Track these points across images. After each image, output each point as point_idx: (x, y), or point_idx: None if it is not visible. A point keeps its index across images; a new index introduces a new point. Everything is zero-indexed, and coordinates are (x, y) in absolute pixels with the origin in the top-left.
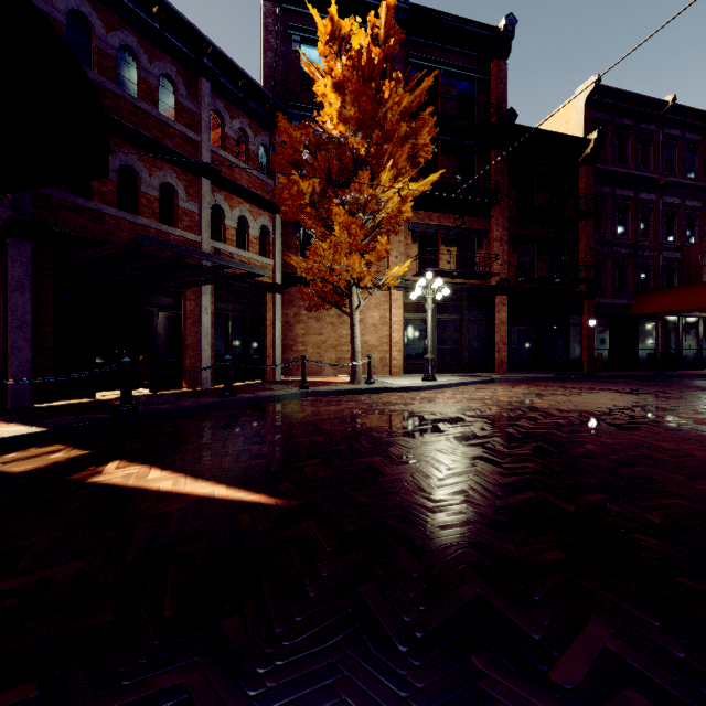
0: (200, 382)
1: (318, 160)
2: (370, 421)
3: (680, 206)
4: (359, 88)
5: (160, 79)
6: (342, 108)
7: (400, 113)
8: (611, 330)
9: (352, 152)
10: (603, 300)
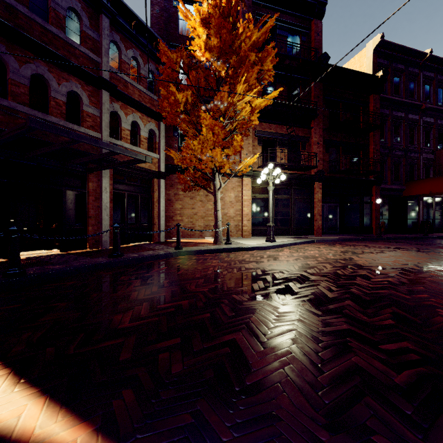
0: (100, 243)
1: (190, 78)
2: (230, 281)
3: (434, 124)
4: (220, 23)
5: (68, 12)
6: (208, 39)
7: (251, 46)
8: (390, 206)
9: (215, 74)
10: (385, 186)
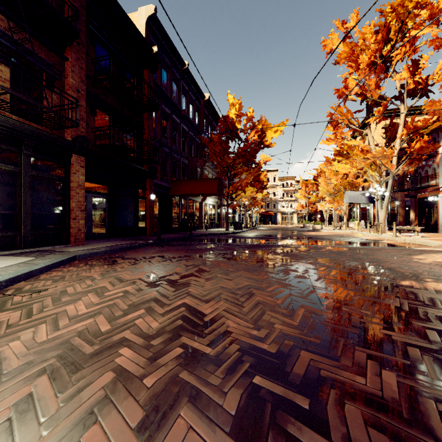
0: None
1: None
2: None
3: (188, 133)
4: None
5: None
6: None
7: None
8: (160, 204)
9: None
10: (157, 181)
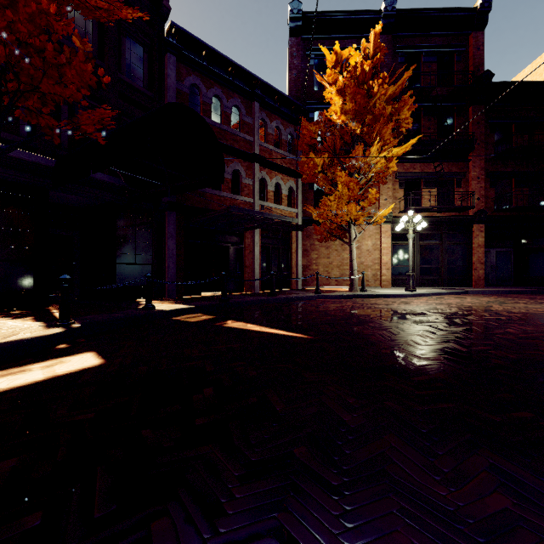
0: (253, 288)
1: (326, 142)
2: (359, 312)
3: None
4: (355, 91)
5: (232, 109)
6: (343, 105)
7: (386, 99)
8: None
9: (350, 132)
10: None
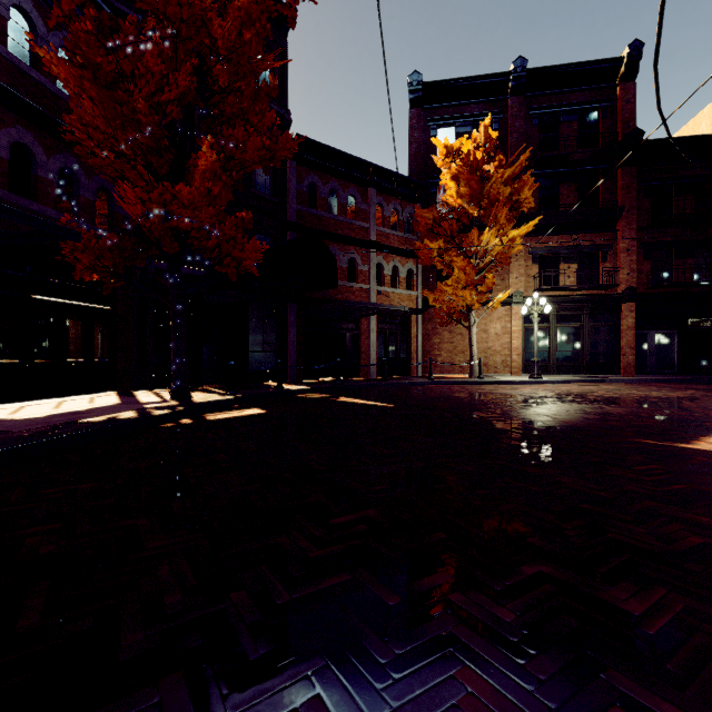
0: (369, 374)
1: (442, 226)
2: (456, 394)
3: None
4: (468, 177)
5: (348, 198)
6: (458, 190)
7: (505, 179)
8: None
9: (468, 215)
10: None
